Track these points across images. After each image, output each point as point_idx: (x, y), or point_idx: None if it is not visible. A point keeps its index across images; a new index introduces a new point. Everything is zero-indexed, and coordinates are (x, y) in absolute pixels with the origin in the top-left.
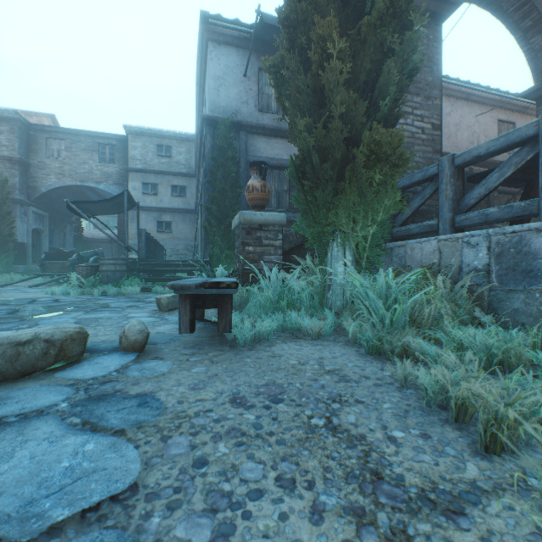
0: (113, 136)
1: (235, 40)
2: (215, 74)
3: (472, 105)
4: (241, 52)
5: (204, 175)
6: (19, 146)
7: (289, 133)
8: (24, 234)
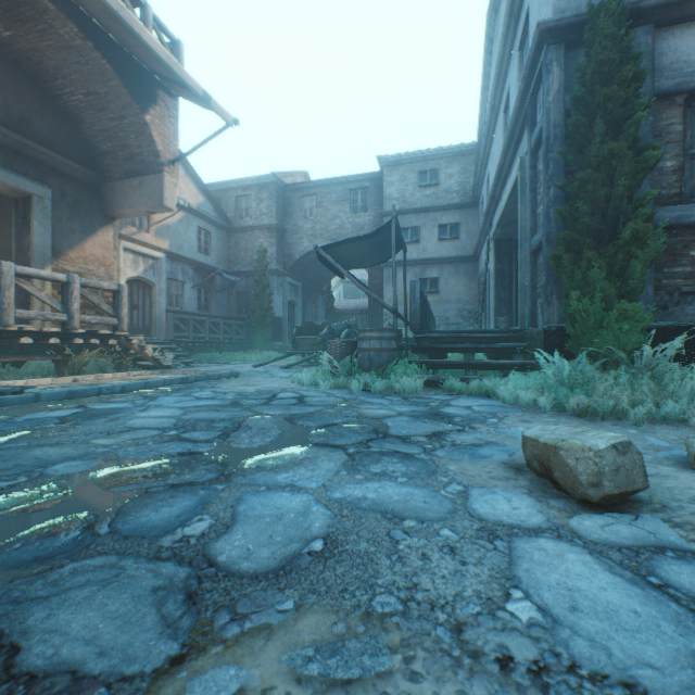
0: (365, 177)
1: None
2: None
3: None
4: None
5: (530, 163)
6: (275, 212)
7: None
8: (280, 307)
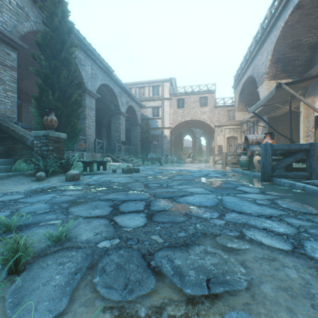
0: None
1: None
2: None
3: None
4: None
5: None
6: None
7: None
8: None
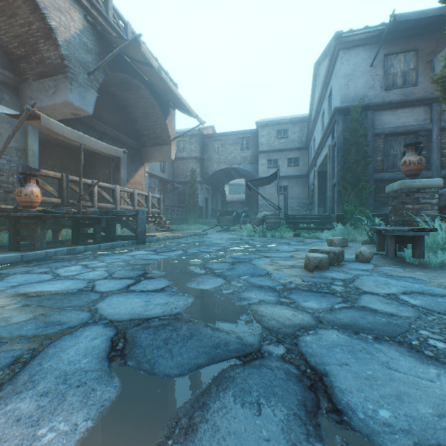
0: (248, 131)
1: (362, 41)
2: (344, 74)
3: None
4: (367, 48)
5: (332, 151)
6: (199, 150)
7: (416, 101)
8: (201, 201)
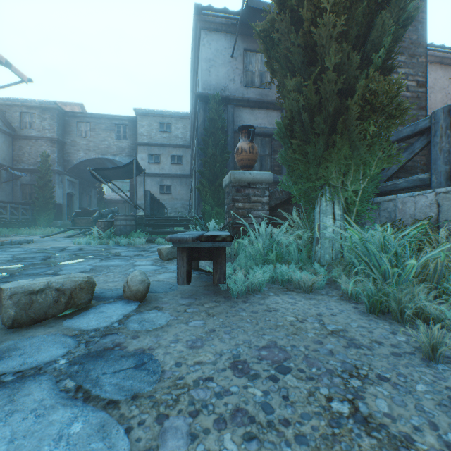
0: (126, 118)
1: (224, 26)
2: (207, 58)
3: (446, 68)
4: (229, 36)
5: (197, 144)
6: (57, 129)
7: (270, 104)
8: (61, 197)
